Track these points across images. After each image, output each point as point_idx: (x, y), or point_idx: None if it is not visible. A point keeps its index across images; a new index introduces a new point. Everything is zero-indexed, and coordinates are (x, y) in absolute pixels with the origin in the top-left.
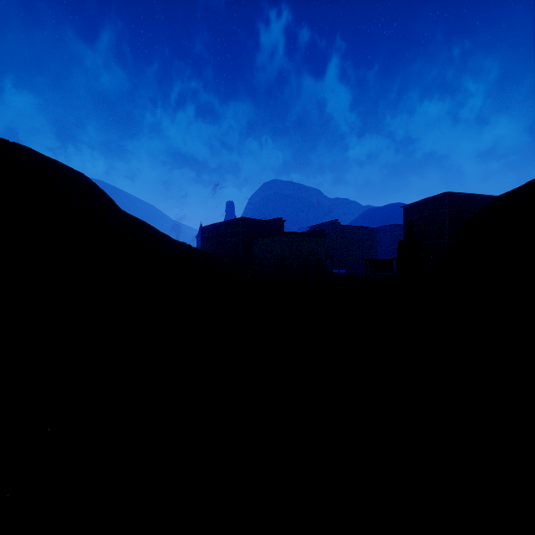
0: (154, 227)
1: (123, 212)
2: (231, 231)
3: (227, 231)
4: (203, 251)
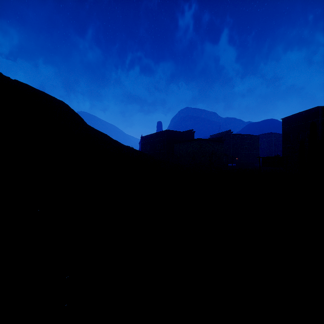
0: (109, 136)
1: (89, 126)
2: (160, 139)
3: (157, 139)
4: (141, 151)
